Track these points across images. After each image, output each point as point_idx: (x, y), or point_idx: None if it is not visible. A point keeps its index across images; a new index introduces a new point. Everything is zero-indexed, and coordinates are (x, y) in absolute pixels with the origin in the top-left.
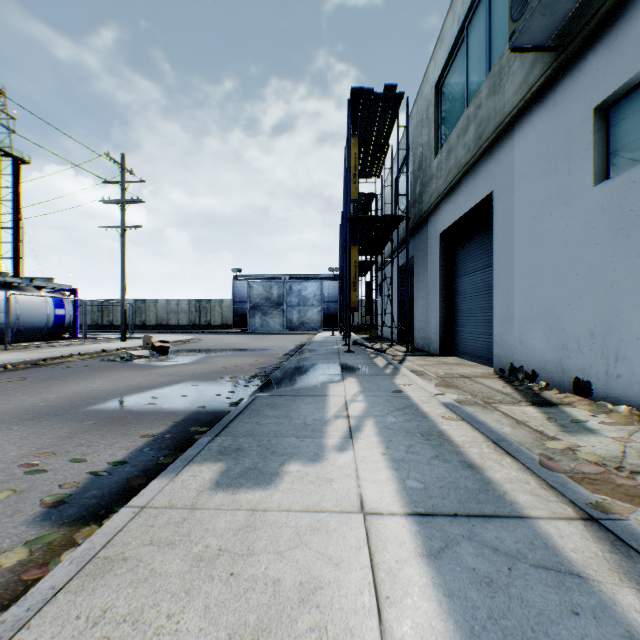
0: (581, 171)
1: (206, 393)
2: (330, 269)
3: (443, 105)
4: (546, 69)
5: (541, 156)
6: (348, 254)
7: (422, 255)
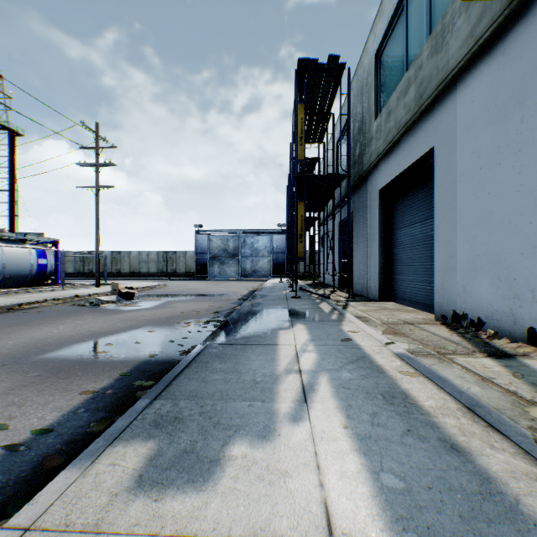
0: (536, 117)
1: (160, 339)
2: (278, 225)
3: (382, 73)
4: (496, 18)
5: (488, 107)
6: (295, 209)
7: (361, 210)
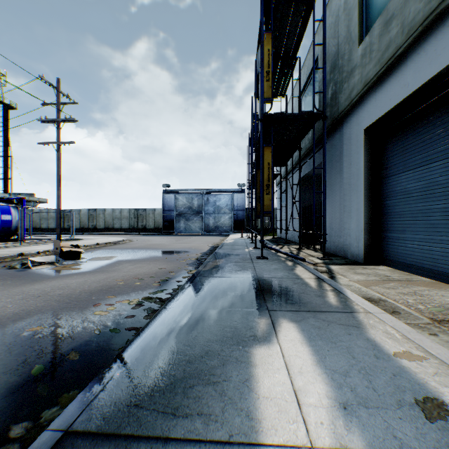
0: None
1: (26, 358)
2: (238, 184)
3: None
4: None
5: None
6: (261, 156)
7: (334, 159)
